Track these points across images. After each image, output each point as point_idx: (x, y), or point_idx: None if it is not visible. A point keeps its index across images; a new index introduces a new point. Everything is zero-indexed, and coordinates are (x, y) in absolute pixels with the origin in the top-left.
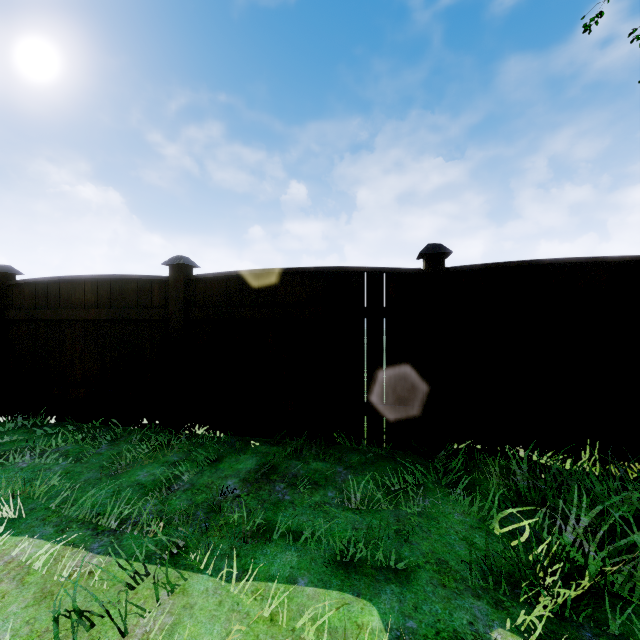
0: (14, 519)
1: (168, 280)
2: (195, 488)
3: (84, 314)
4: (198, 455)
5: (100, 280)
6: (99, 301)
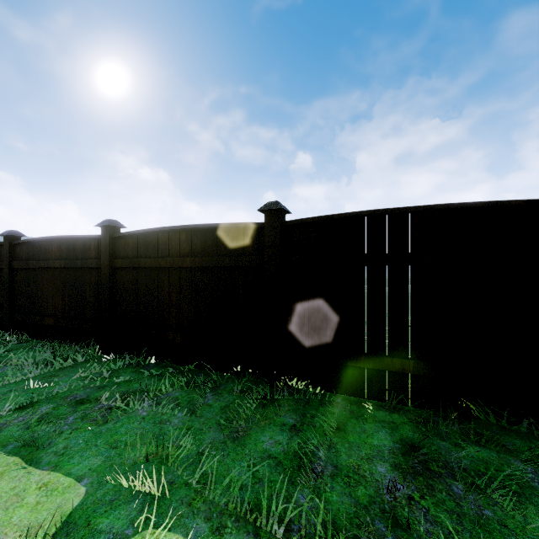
0: (157, 498)
1: (261, 227)
2: (343, 474)
3: (180, 262)
4: (320, 421)
5: (194, 230)
6: (193, 250)
